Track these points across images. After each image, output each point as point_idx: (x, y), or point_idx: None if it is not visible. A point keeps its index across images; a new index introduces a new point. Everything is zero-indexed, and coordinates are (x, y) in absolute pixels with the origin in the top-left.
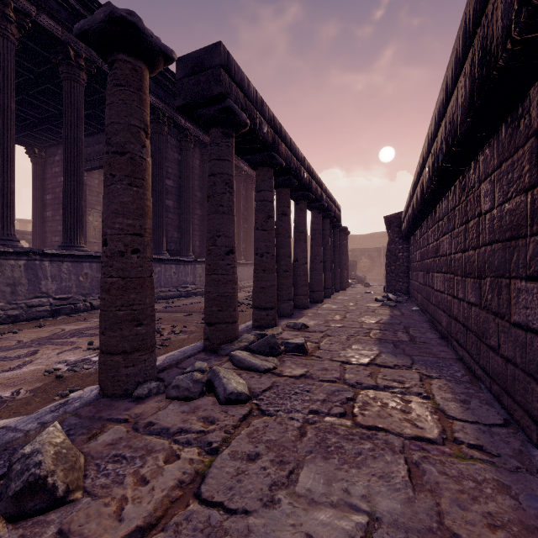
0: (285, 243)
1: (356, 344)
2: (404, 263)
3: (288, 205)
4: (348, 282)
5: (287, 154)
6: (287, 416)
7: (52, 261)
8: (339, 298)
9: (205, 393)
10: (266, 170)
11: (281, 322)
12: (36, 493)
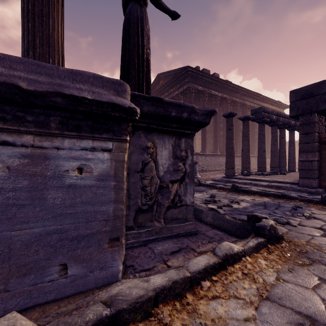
0: (283, 147)
1: None
2: None
3: (284, 134)
4: None
5: (282, 120)
6: (277, 176)
7: (200, 156)
8: None
9: (261, 175)
10: (274, 127)
11: None
12: (247, 174)
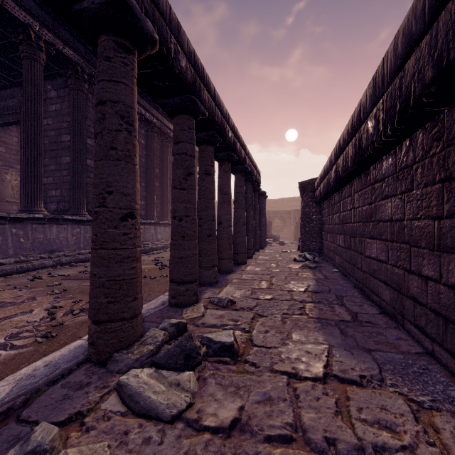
0: (208, 205)
1: (295, 330)
2: (317, 225)
3: (212, 164)
4: (266, 241)
5: (210, 104)
6: None
7: None
8: (260, 259)
9: None
10: (185, 117)
11: (203, 294)
12: None
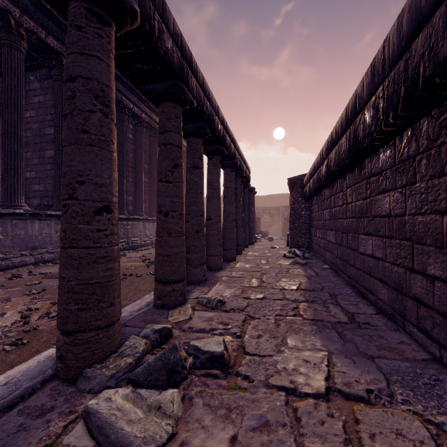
0: (197, 199)
1: (290, 334)
2: (306, 221)
3: (201, 157)
4: (255, 237)
5: (198, 92)
6: None
7: None
8: (250, 255)
9: None
10: (171, 105)
11: (191, 293)
12: None
